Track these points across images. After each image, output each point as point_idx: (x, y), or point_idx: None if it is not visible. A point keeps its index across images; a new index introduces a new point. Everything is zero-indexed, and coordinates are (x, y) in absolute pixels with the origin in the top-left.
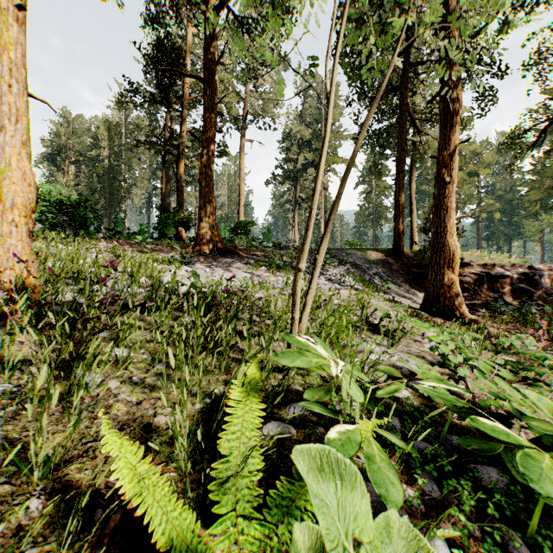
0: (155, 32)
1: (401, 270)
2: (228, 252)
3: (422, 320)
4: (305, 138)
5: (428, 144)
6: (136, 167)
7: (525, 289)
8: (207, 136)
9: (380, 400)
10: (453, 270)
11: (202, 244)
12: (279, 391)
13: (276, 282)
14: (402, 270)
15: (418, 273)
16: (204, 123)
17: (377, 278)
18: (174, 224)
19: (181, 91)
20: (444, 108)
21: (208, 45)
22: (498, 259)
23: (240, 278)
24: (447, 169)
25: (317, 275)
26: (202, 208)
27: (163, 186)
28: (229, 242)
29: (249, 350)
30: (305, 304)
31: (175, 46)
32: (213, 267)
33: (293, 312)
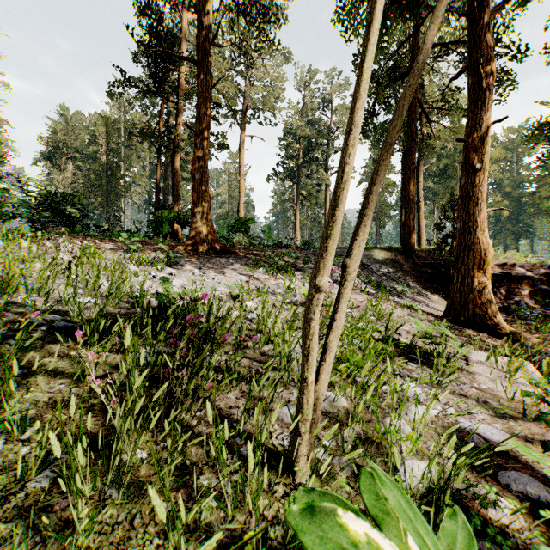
0: (149, 17)
1: (412, 270)
2: (224, 251)
3: (452, 333)
4: (307, 134)
5: (439, 136)
6: (136, 164)
7: (547, 291)
8: (201, 123)
9: (478, 547)
10: (484, 273)
11: (195, 243)
12: (277, 544)
13: (276, 287)
14: (413, 270)
15: (431, 274)
16: (197, 110)
17: (388, 280)
18: (168, 221)
19: (177, 81)
20: (473, 83)
21: (202, 22)
22: (513, 258)
23: (234, 282)
24: (476, 154)
25: (348, 295)
26: (195, 203)
27: (158, 181)
28: (227, 240)
29: (230, 411)
30: (326, 349)
31: (170, 32)
32: (204, 268)
33: (304, 368)
